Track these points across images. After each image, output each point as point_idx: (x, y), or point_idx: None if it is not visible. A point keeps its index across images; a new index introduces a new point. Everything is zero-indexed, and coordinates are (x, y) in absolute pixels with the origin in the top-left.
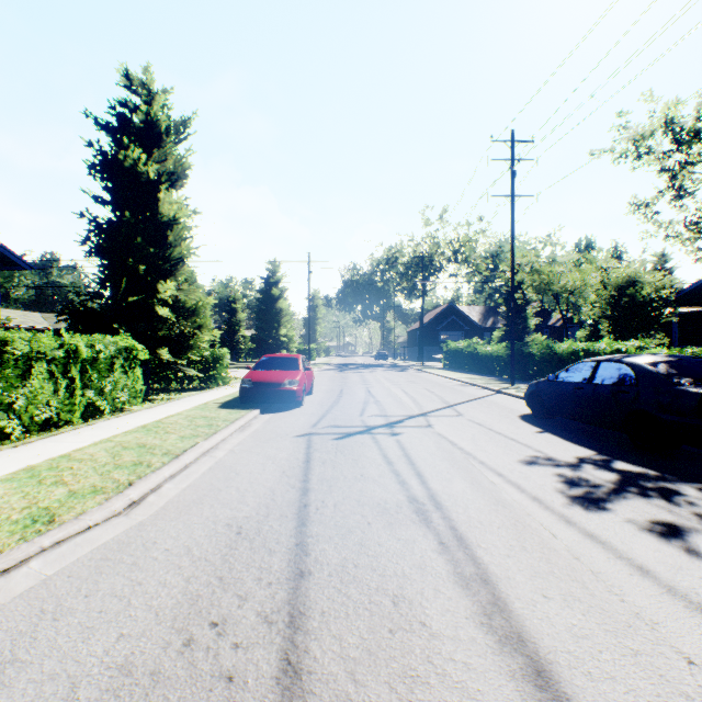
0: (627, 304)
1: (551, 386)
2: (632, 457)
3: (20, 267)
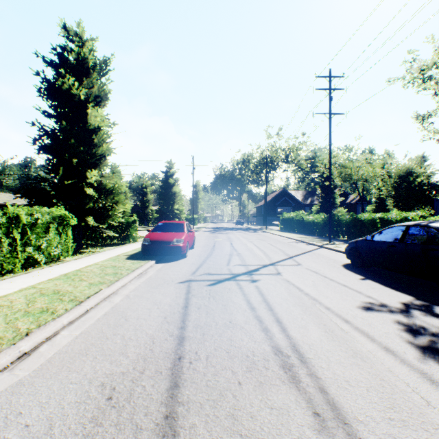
0: (406, 187)
1: (367, 244)
2: None
3: None
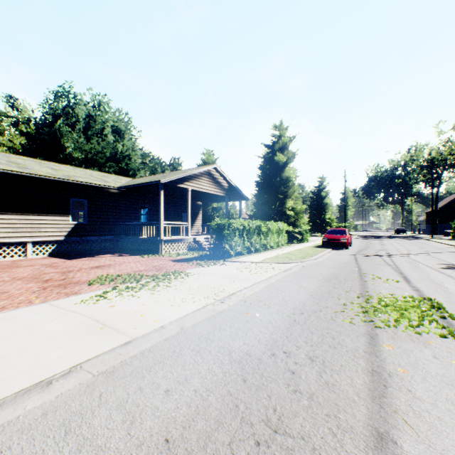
0: None
1: None
2: None
3: (245, 200)
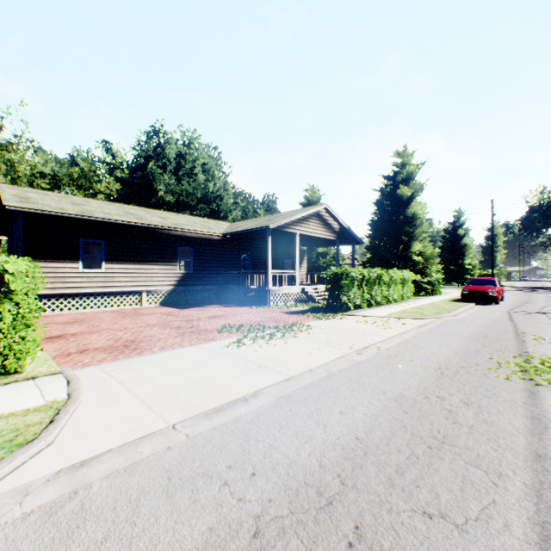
0: None
1: None
2: None
3: (359, 243)
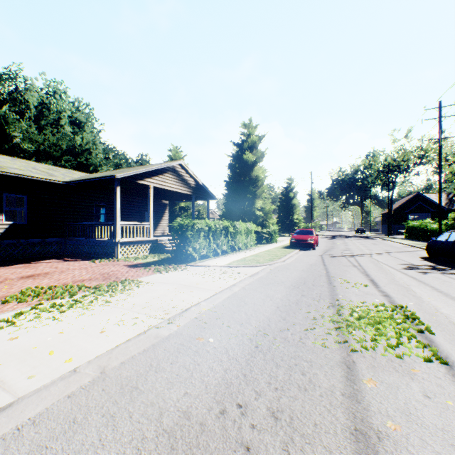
0: None
1: (433, 243)
2: (449, 266)
3: (213, 199)
